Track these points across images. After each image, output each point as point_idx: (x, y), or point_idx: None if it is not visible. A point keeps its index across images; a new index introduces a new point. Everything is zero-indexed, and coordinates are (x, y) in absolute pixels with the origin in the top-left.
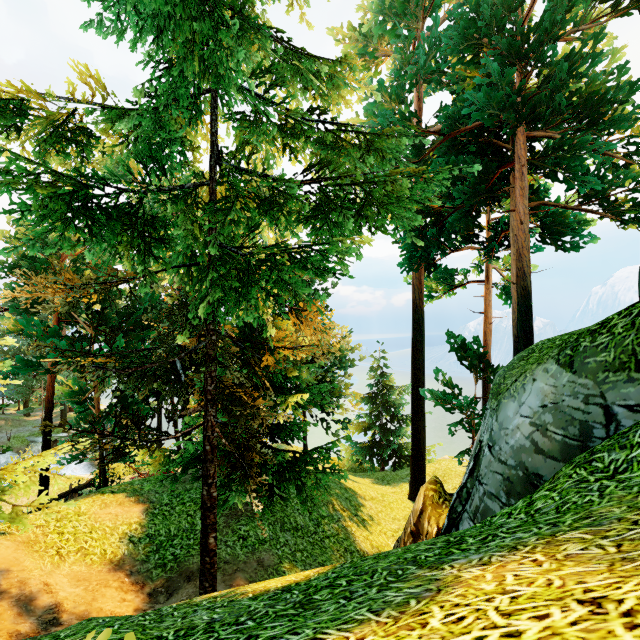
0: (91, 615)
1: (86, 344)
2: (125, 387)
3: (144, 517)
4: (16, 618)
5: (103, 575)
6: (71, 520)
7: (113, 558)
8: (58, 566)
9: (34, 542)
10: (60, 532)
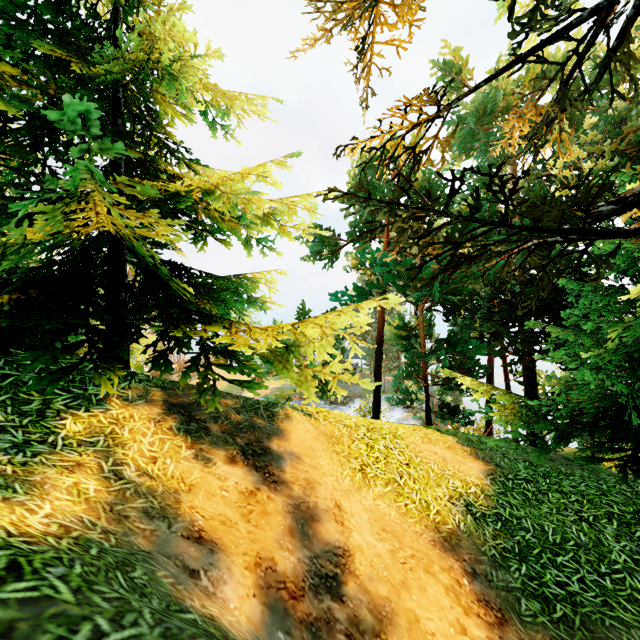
0: (395, 620)
1: (410, 258)
2: (452, 324)
3: (488, 483)
4: (284, 534)
5: (422, 544)
6: (384, 437)
7: (439, 523)
8: (358, 488)
9: (336, 440)
10: (369, 445)
